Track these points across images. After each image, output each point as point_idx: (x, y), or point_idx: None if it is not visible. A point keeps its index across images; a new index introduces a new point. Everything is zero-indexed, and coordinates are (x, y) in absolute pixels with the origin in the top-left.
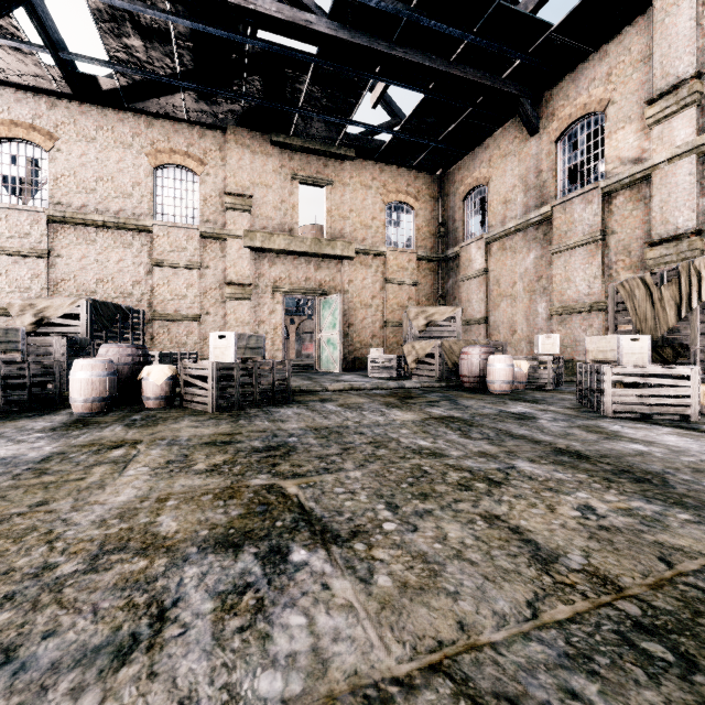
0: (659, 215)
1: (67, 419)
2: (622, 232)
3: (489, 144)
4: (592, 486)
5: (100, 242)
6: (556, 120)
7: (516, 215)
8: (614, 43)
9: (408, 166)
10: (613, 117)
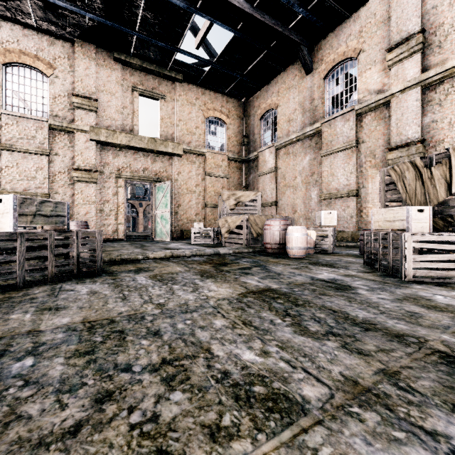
0: (395, 129)
1: None
2: (370, 142)
3: (278, 80)
4: None
5: None
6: (324, 63)
7: (296, 130)
8: (364, 9)
9: (222, 93)
10: (363, 61)
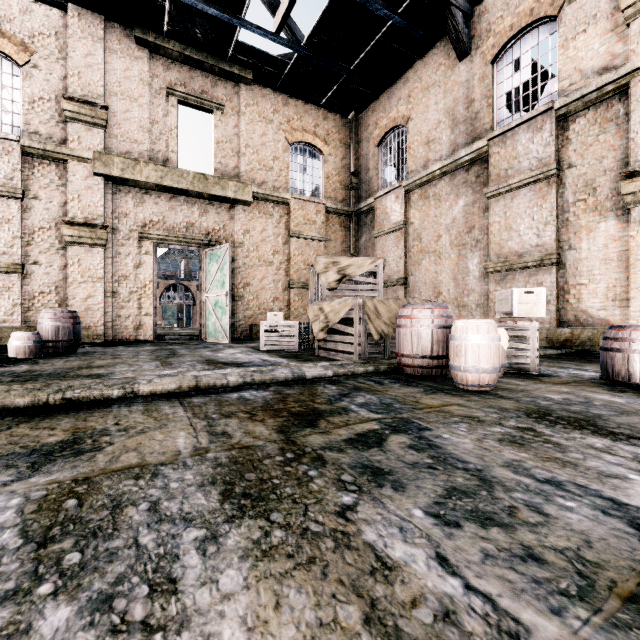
0: None
1: None
2: (584, 165)
3: (408, 78)
4: None
5: None
6: (493, 36)
7: (441, 156)
8: None
9: (316, 104)
10: (570, 19)
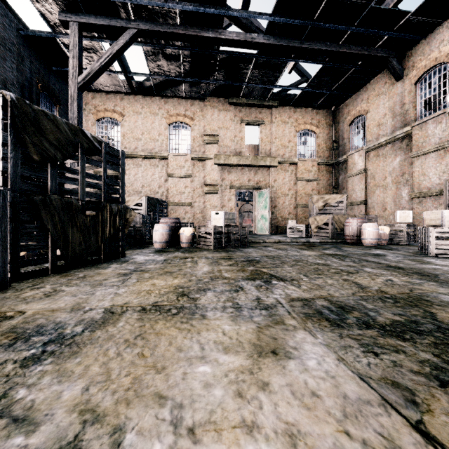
0: None
1: (155, 250)
2: None
3: (367, 88)
4: (397, 275)
5: (143, 166)
6: (415, 69)
7: (386, 133)
8: None
9: (311, 107)
10: None
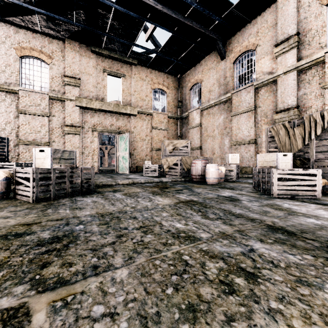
0: (280, 98)
1: None
2: (263, 107)
3: (202, 63)
4: (327, 271)
5: None
6: (233, 53)
7: (214, 97)
8: (259, 17)
9: (163, 72)
10: (259, 52)
